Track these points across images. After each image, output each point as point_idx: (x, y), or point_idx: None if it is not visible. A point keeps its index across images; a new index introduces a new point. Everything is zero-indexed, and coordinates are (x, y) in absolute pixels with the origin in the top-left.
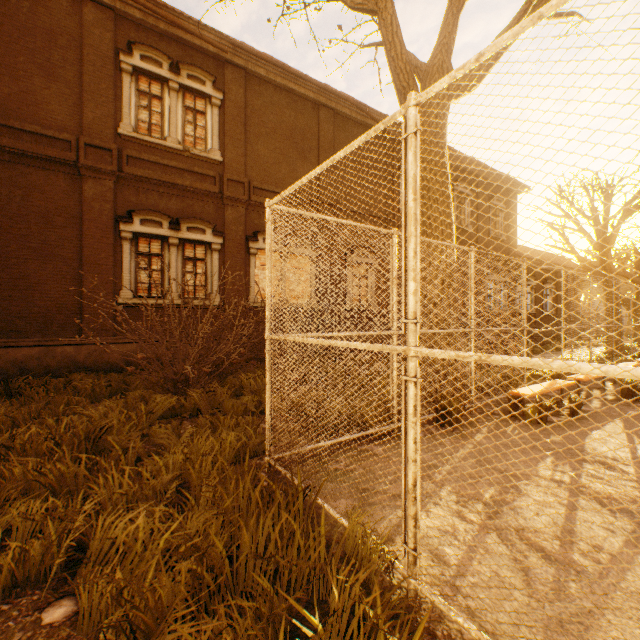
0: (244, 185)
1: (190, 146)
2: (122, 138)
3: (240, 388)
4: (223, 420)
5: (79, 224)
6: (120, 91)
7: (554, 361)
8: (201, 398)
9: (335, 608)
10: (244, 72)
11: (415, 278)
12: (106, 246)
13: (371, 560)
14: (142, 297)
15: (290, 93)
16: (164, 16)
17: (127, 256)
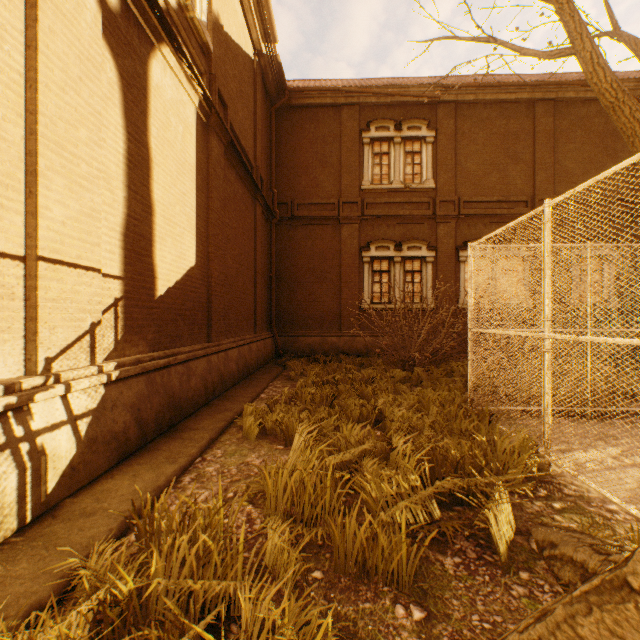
0: (454, 203)
1: (409, 182)
2: (363, 192)
3: (450, 373)
4: (439, 386)
5: (339, 256)
6: (362, 159)
7: (600, 338)
8: (422, 374)
9: (497, 450)
10: (454, 104)
11: (548, 297)
12: (354, 269)
13: (525, 448)
14: (375, 303)
15: (500, 103)
16: (391, 94)
17: (366, 274)
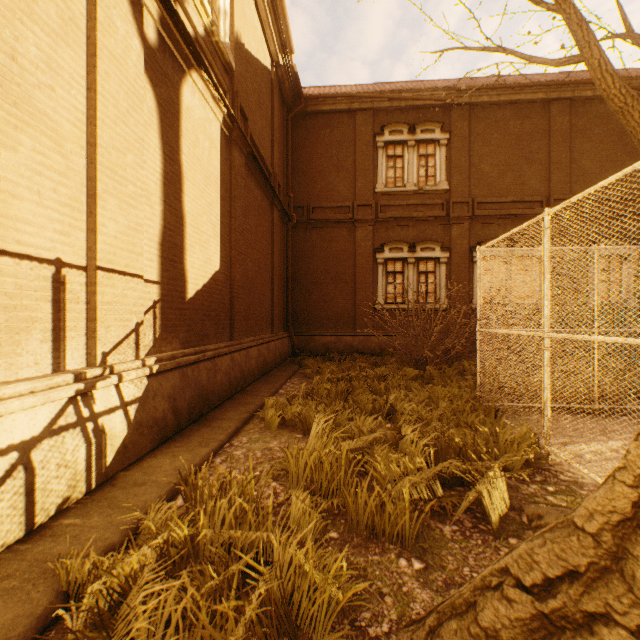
0: (467, 204)
1: (422, 184)
2: (377, 194)
3: (462, 372)
4: (449, 383)
5: (353, 258)
6: (376, 162)
7: (591, 336)
8: (434, 372)
9: (499, 441)
10: (467, 106)
11: (547, 299)
12: (368, 270)
13: (527, 440)
14: (389, 303)
15: (514, 104)
16: (404, 98)
17: (380, 275)
